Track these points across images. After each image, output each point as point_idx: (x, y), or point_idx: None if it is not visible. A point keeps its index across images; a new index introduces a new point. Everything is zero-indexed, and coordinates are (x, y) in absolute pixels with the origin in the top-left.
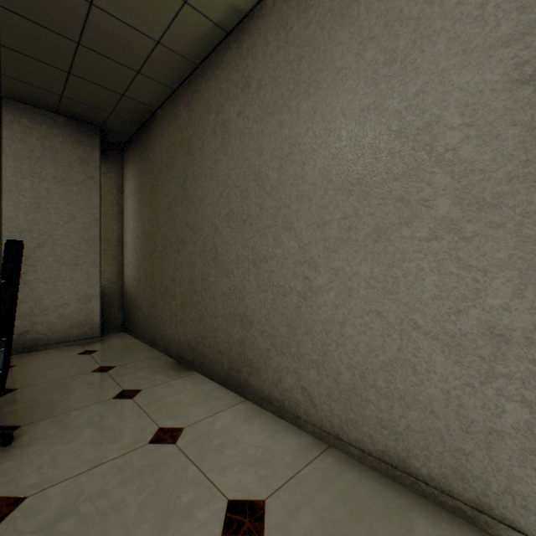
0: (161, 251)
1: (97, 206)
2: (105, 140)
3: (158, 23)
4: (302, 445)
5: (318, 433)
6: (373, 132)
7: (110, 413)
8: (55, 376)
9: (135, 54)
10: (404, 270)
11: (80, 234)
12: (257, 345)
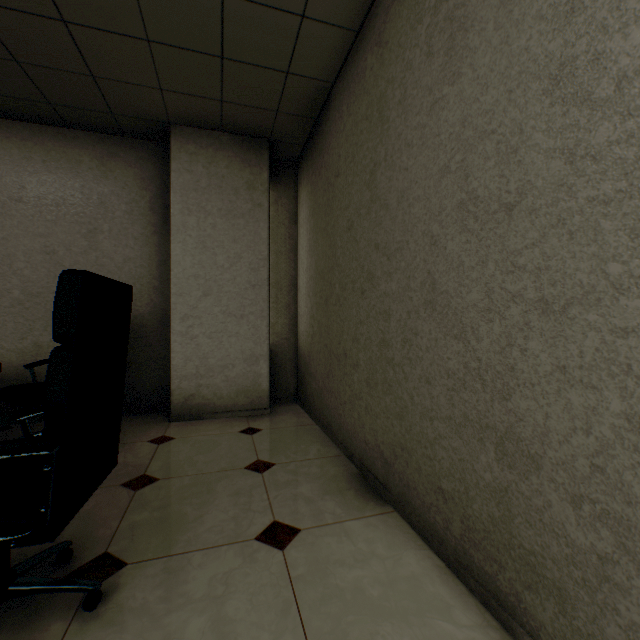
0: (338, 295)
1: (265, 241)
2: (275, 158)
3: None
4: None
5: None
6: None
7: (242, 580)
8: (203, 466)
9: None
10: None
11: (246, 277)
12: (555, 524)
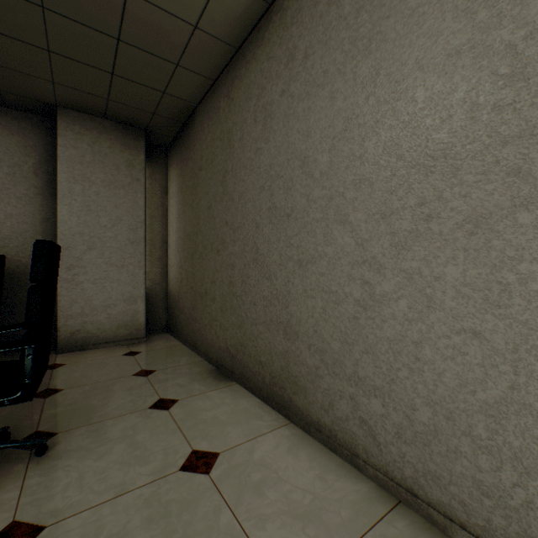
0: (201, 252)
1: (142, 208)
2: (150, 143)
3: (195, 4)
4: (362, 495)
5: (383, 481)
6: (466, 83)
7: (144, 426)
8: (99, 378)
9: (173, 44)
10: (522, 273)
11: (127, 235)
12: (303, 360)
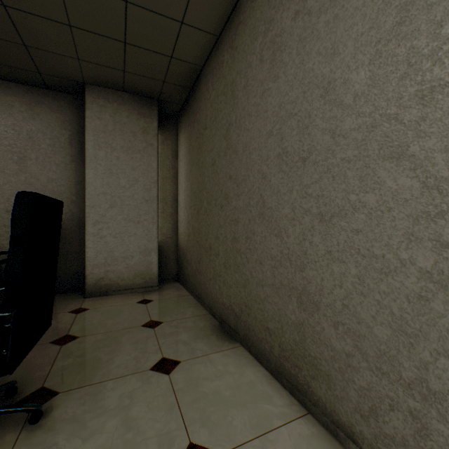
0: (206, 208)
1: (155, 170)
2: (162, 112)
3: None
4: None
5: None
6: None
7: (142, 394)
8: (112, 326)
9: None
10: None
11: (142, 195)
12: (326, 340)
